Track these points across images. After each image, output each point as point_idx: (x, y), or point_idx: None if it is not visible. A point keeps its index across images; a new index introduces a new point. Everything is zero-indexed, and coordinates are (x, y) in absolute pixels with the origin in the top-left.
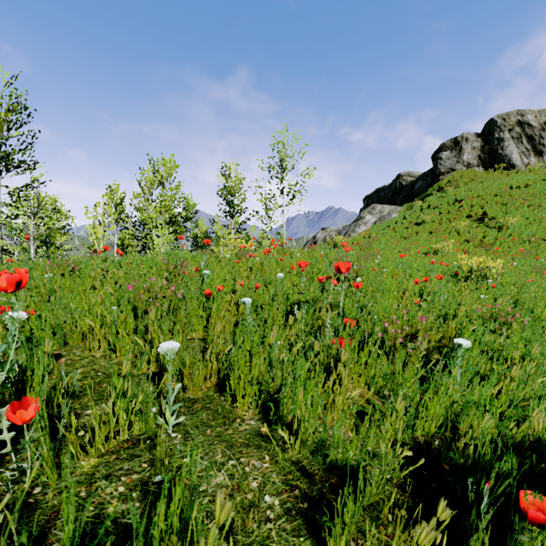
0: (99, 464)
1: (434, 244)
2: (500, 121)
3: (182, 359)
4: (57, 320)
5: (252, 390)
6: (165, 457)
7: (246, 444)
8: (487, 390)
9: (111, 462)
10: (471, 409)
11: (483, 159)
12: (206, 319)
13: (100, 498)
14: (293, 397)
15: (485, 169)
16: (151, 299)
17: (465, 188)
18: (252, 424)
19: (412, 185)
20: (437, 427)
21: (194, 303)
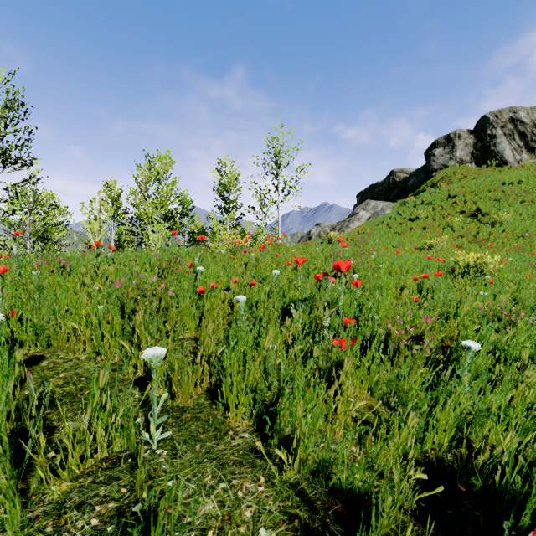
0: (72, 489)
1: (428, 239)
2: (492, 118)
3: (170, 364)
4: (40, 320)
5: (246, 399)
6: (148, 480)
7: (238, 462)
8: (502, 398)
9: (85, 487)
10: (484, 418)
11: (475, 155)
12: (199, 317)
13: (68, 535)
14: (290, 407)
15: (477, 165)
16: (140, 297)
17: (458, 184)
18: (245, 437)
19: (405, 181)
20: (448, 440)
21: (185, 301)
